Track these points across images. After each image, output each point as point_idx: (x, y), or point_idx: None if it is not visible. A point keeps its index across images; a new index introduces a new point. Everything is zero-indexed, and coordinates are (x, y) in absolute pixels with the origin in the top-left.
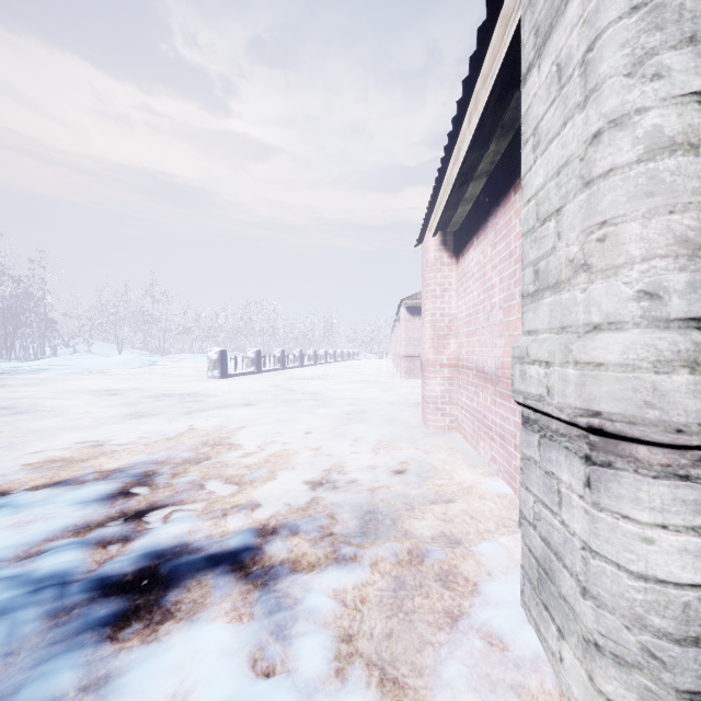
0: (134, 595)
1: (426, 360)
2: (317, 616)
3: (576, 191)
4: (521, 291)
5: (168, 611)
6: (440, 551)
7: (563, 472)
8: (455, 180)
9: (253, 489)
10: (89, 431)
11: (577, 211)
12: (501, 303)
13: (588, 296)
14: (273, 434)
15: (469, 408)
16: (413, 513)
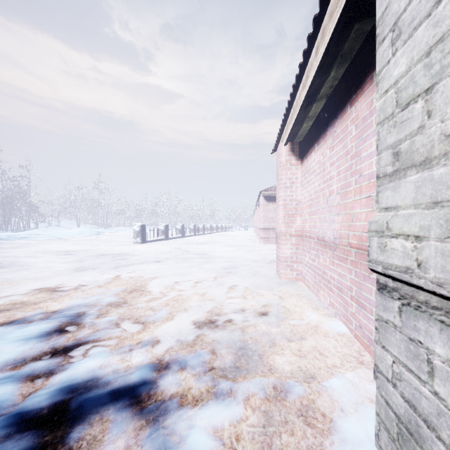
0: (44, 431)
1: (280, 232)
2: None
3: None
4: (377, 173)
5: (69, 449)
6: (299, 387)
7: (436, 344)
8: (303, 100)
9: (155, 327)
10: (46, 280)
11: None
12: (338, 190)
13: None
14: (173, 283)
15: (311, 265)
16: (275, 349)
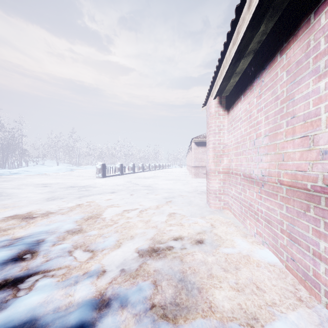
0: None
1: (210, 169)
2: None
3: None
4: None
5: None
6: None
7: None
8: (233, 55)
9: (102, 256)
10: (21, 208)
11: None
12: (266, 133)
13: None
14: (123, 211)
15: (237, 198)
16: (213, 281)
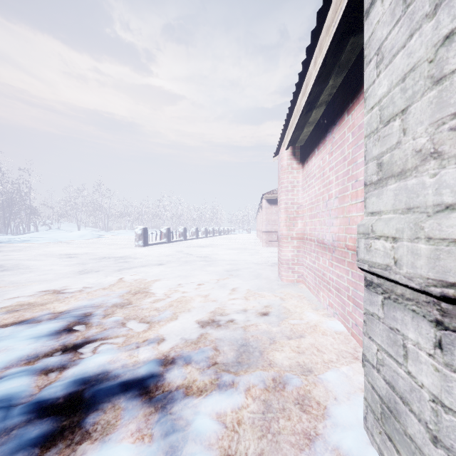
0: (62, 417)
1: (281, 235)
2: (203, 437)
3: (424, 90)
4: (364, 181)
5: (86, 432)
6: (297, 379)
7: (409, 331)
8: (303, 107)
9: (160, 326)
10: (50, 282)
11: (426, 107)
12: (336, 194)
13: (439, 180)
14: (176, 285)
15: (312, 267)
16: (275, 346)
